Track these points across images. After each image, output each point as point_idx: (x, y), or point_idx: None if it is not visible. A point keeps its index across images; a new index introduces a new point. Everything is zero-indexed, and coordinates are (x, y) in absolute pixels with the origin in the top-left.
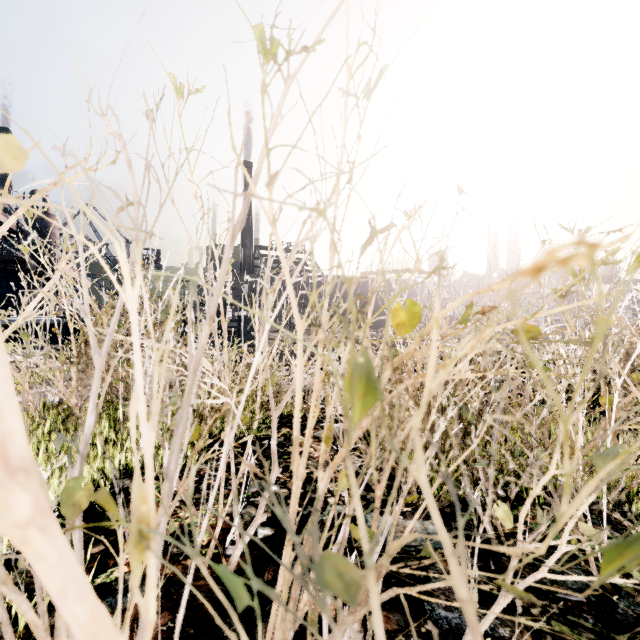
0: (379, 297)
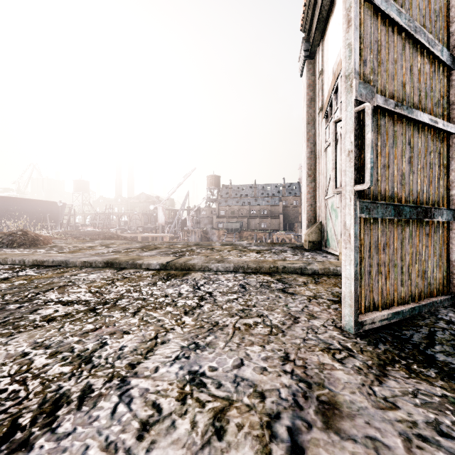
0: (31, 211)
